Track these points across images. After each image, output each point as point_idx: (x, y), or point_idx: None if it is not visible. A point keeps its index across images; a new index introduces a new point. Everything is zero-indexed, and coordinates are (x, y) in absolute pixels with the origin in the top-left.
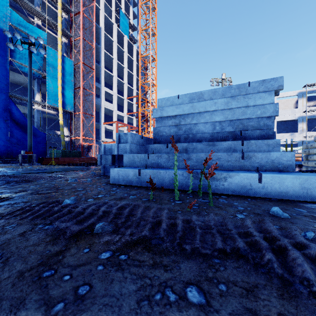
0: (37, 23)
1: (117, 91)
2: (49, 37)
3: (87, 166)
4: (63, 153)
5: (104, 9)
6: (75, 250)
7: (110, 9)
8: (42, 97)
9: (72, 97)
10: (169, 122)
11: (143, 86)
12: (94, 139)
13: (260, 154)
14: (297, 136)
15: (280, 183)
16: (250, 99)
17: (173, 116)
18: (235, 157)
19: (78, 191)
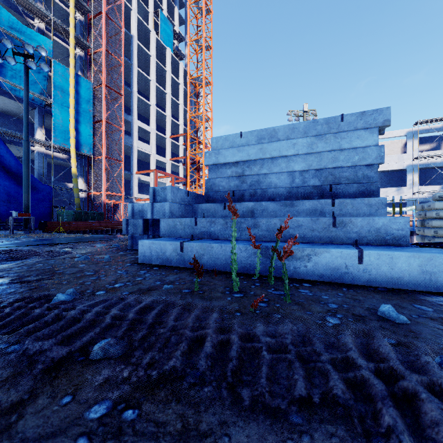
0: (39, 27)
1: (156, 127)
2: (57, 48)
3: (110, 234)
4: (77, 215)
5: (137, 9)
6: (46, 400)
7: (147, 10)
8: (47, 133)
9: (90, 134)
10: (227, 172)
11: (193, 120)
12: (122, 196)
13: (360, 220)
14: (406, 191)
15: (390, 264)
16: (344, 139)
17: (233, 163)
18: (323, 223)
19: (86, 277)
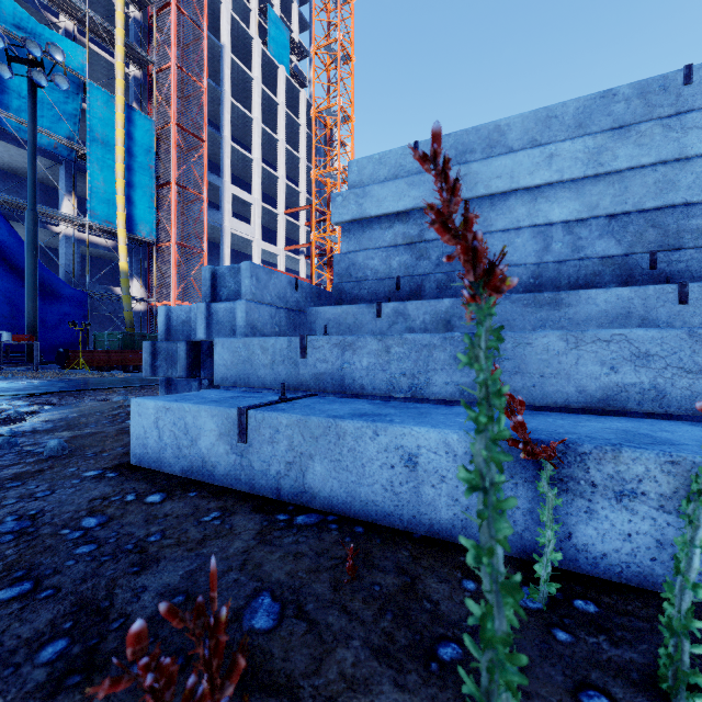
0: (67, 29)
1: (262, 197)
2: (98, 65)
3: None
4: (127, 339)
5: (232, 6)
6: None
7: (247, 6)
8: (83, 206)
9: (151, 206)
10: (384, 235)
11: (321, 181)
12: None
13: None
14: None
15: None
16: (693, 130)
17: (397, 215)
18: None
19: None
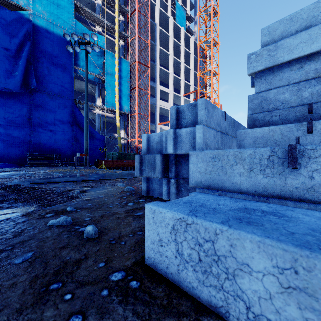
0: (98, 31)
1: (173, 90)
2: (109, 43)
3: None
4: (119, 155)
5: (160, 6)
6: None
7: (166, 4)
8: (104, 102)
9: (128, 98)
10: (295, 74)
11: (202, 77)
12: None
13: None
14: None
15: None
16: None
17: (309, 56)
18: None
19: None
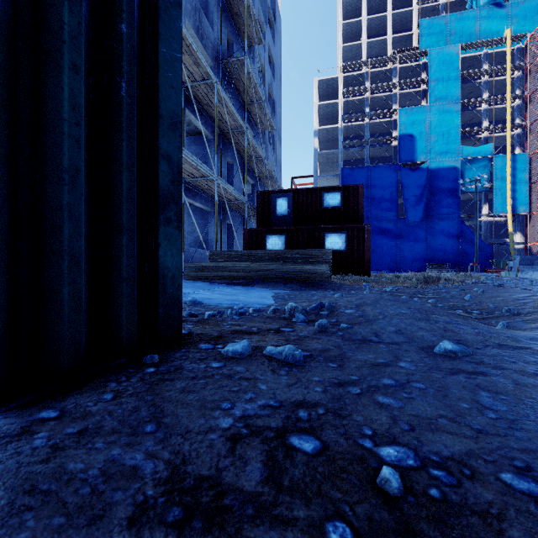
0: (484, 137)
1: None
2: (497, 139)
3: None
4: None
5: None
6: None
7: None
8: (490, 202)
9: (526, 196)
10: None
11: None
12: None
13: None
14: None
15: (536, 274)
16: None
17: None
18: None
19: None
